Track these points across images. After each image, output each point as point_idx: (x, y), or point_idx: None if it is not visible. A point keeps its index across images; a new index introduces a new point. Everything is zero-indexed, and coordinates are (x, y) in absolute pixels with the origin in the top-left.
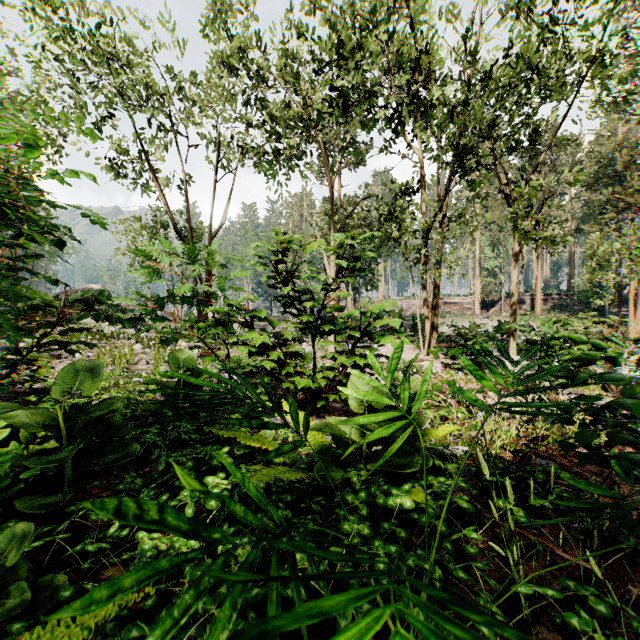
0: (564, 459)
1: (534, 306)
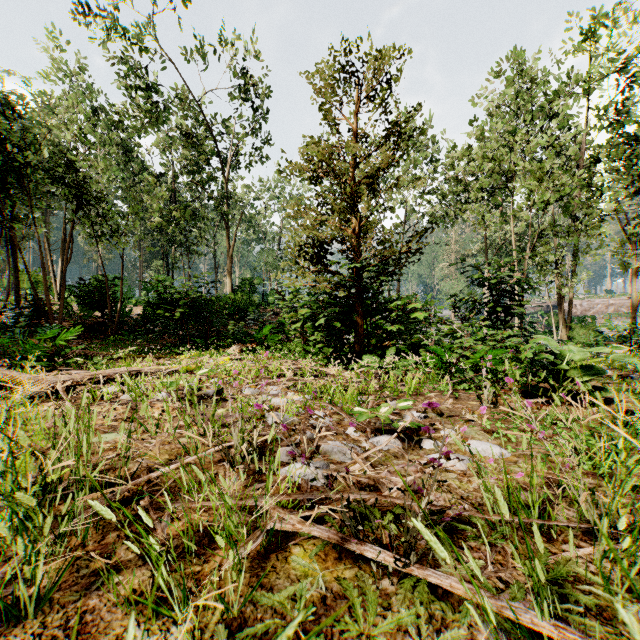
0: None
1: None
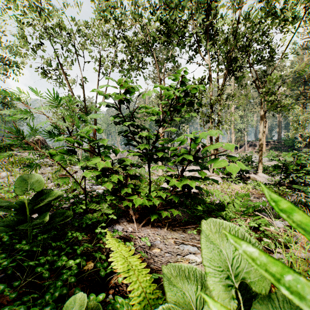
0: None
1: None
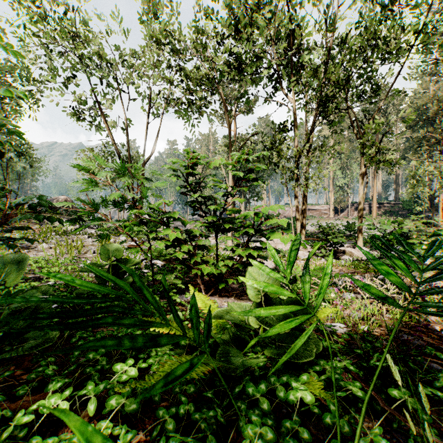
0: (423, 334)
1: (371, 211)
